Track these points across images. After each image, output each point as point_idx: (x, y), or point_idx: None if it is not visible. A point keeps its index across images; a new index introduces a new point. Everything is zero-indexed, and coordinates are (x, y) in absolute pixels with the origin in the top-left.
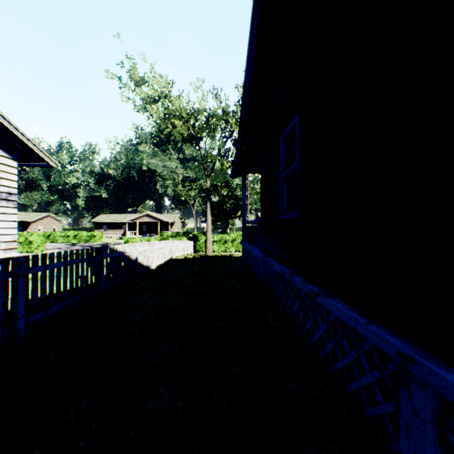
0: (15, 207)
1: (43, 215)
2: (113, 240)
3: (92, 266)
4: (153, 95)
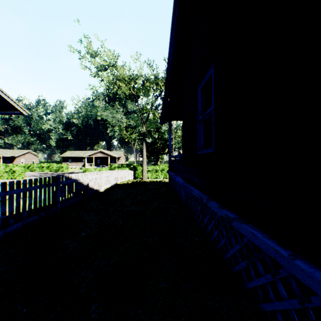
0: None
1: (25, 152)
2: (76, 170)
3: (49, 191)
4: (104, 64)
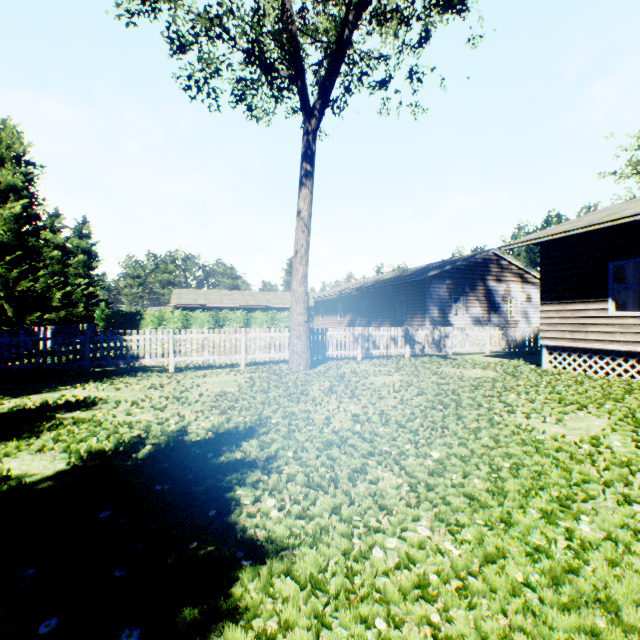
0: (537, 311)
1: None
2: None
3: None
4: None
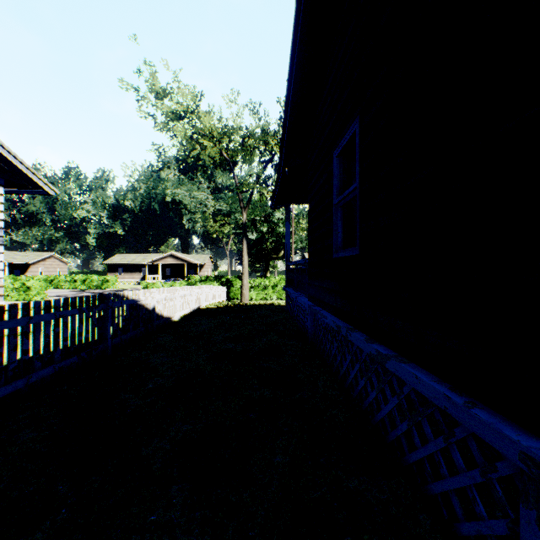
0: (0, 244)
1: (45, 255)
2: (130, 286)
3: (94, 318)
4: (178, 110)
